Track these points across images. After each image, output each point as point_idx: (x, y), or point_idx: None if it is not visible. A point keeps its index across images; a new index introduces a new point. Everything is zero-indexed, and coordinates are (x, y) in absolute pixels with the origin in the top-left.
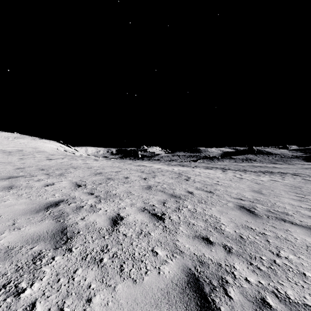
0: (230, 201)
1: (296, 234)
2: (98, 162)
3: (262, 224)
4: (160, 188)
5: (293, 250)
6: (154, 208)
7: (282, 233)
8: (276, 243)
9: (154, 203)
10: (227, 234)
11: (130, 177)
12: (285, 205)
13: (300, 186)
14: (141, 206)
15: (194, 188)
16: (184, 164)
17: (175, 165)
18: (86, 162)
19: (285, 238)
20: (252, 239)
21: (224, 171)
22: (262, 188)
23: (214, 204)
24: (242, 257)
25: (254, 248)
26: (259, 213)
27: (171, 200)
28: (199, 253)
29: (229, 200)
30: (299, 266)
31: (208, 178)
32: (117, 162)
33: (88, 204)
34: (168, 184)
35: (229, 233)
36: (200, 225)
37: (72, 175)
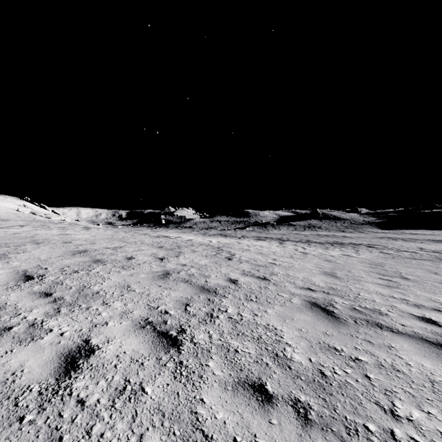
0: (294, 294)
1: (405, 355)
2: (88, 232)
3: (351, 338)
4: (184, 276)
5: (414, 397)
6: (165, 319)
7: (384, 354)
8: (382, 380)
9: (169, 308)
10: (298, 369)
11: (136, 257)
12: (374, 296)
13: (381, 263)
14: (142, 315)
15: (239, 273)
16: (228, 234)
17: (214, 236)
18: (66, 231)
19: (392, 367)
20: (341, 376)
21: (282, 243)
22: (335, 268)
23: (271, 302)
24: (333, 434)
25: (350, 401)
26: (341, 315)
27: (199, 299)
28: (246, 437)
29: (293, 293)
30: (437, 439)
31: (260, 255)
32: (124, 232)
33: (26, 321)
34: (198, 268)
35: (301, 367)
36: (248, 352)
37: (25, 256)
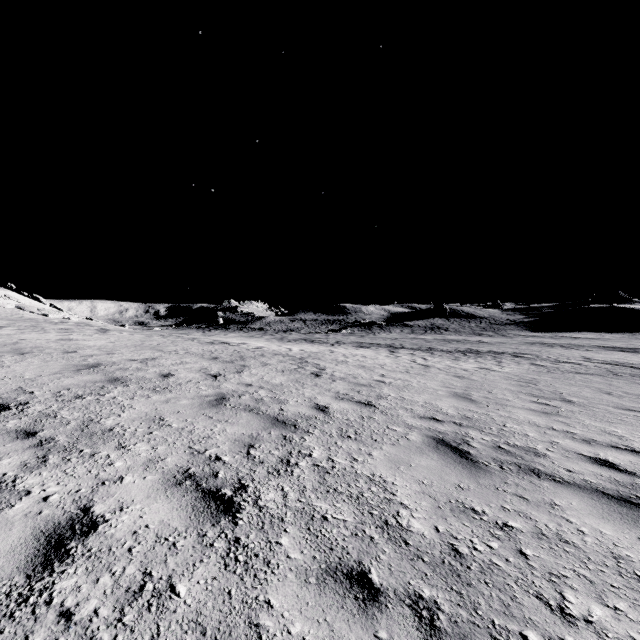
0: (412, 427)
1: (576, 517)
2: (105, 336)
3: (495, 493)
4: (249, 402)
5: (592, 583)
6: (216, 470)
7: (545, 516)
8: (544, 558)
9: (222, 452)
10: (418, 545)
11: (177, 374)
12: (526, 429)
13: (533, 380)
14: (179, 465)
15: (331, 397)
16: (315, 339)
17: (295, 341)
18: (71, 335)
19: (558, 536)
20: (484, 553)
21: (393, 351)
22: (469, 388)
23: (378, 440)
24: None
25: (498, 594)
26: (481, 457)
27: (270, 437)
28: None
29: (410, 425)
30: None
31: (362, 369)
32: (160, 336)
33: None
34: (271, 389)
35: (423, 542)
36: (343, 520)
37: (0, 373)
